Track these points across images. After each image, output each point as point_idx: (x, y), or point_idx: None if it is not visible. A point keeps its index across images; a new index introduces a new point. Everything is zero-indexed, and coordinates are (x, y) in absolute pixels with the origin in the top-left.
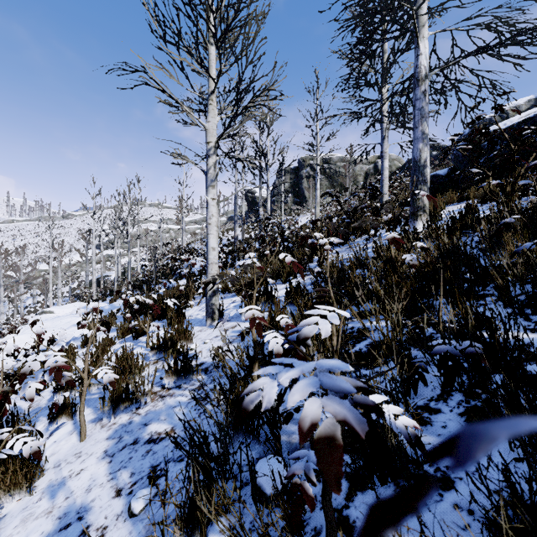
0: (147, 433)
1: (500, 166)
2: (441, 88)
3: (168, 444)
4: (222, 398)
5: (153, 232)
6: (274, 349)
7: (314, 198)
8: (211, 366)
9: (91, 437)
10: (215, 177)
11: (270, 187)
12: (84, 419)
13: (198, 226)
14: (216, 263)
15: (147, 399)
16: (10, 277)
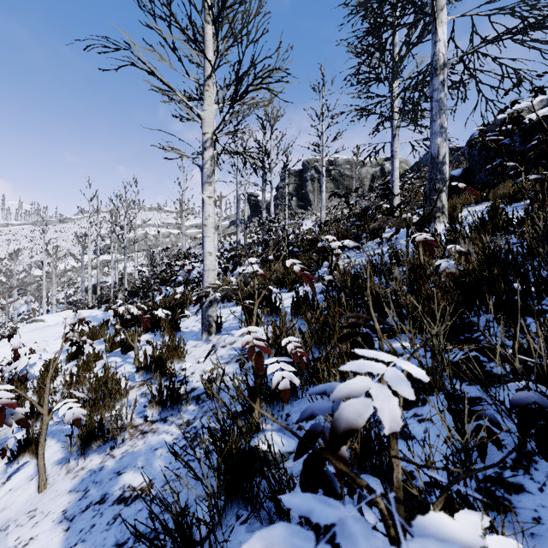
0: (118, 487)
1: (533, 161)
2: (460, 79)
3: (141, 507)
4: (212, 448)
5: (152, 237)
6: (280, 383)
7: (319, 201)
8: (203, 393)
9: (52, 487)
10: (211, 172)
11: (274, 190)
12: (43, 464)
13: (199, 230)
14: (213, 270)
15: (125, 436)
16: (3, 283)
